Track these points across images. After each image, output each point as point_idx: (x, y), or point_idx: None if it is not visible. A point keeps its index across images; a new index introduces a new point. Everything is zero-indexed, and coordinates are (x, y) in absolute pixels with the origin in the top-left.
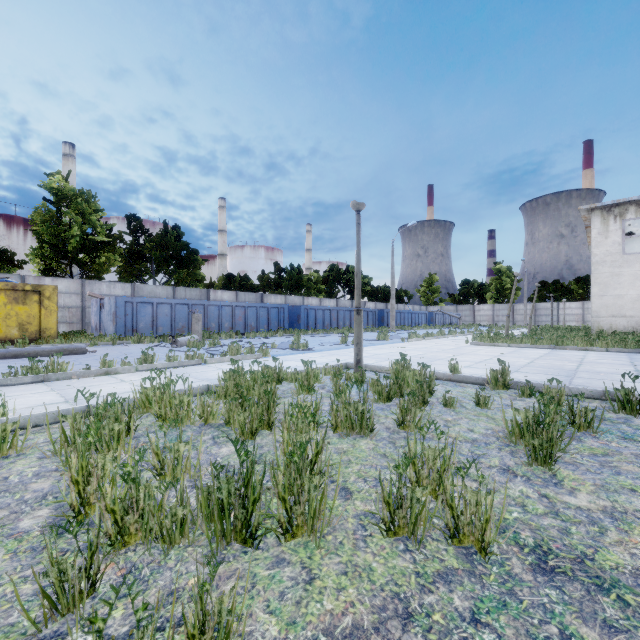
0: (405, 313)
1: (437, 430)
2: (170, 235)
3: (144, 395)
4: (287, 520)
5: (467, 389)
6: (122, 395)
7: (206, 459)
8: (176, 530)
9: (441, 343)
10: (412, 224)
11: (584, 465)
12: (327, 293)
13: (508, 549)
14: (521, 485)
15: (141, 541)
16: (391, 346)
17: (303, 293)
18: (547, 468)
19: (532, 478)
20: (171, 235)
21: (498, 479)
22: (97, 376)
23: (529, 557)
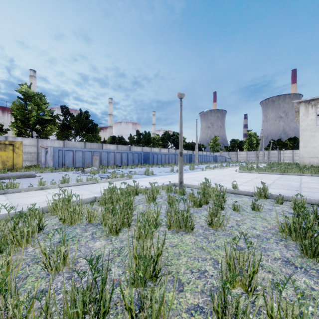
0: (203, 156)
1: (233, 228)
2: (83, 116)
3: (54, 204)
4: None
5: (243, 198)
6: (45, 202)
7: (84, 252)
8: None
9: (222, 171)
10: (206, 110)
11: None
12: (163, 146)
13: None
14: (303, 276)
15: None
16: (197, 173)
17: (151, 146)
18: (315, 260)
19: (308, 269)
20: (83, 116)
21: (285, 270)
22: (36, 190)
23: None
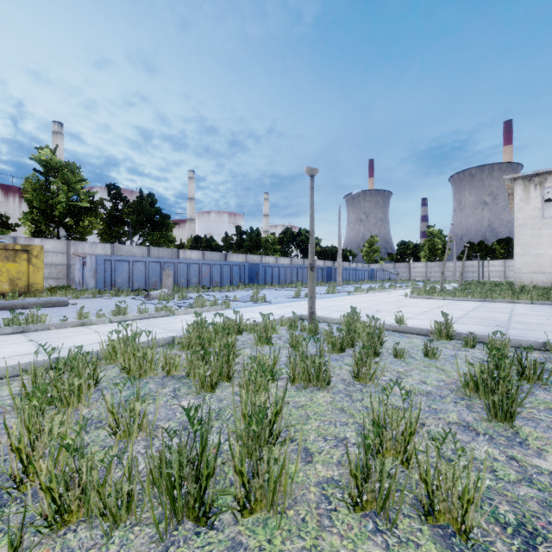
0: (350, 270)
1: (391, 382)
2: (145, 202)
3: (111, 347)
4: (244, 495)
5: (413, 340)
6: (93, 346)
7: (165, 414)
8: (122, 507)
9: (383, 296)
10: (356, 192)
11: (543, 421)
12: (282, 252)
13: (489, 529)
14: (485, 445)
15: (84, 518)
16: (339, 299)
17: (261, 252)
18: (507, 424)
19: (495, 436)
20: (146, 202)
21: (460, 438)
22: (73, 327)
23: (515, 540)
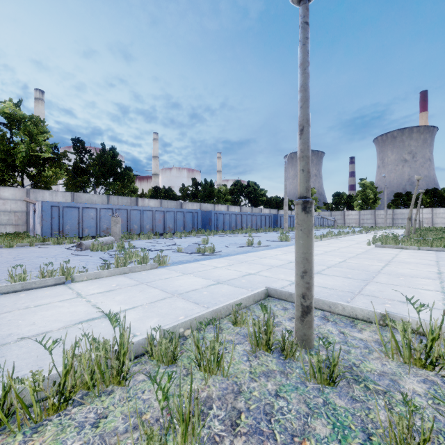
0: (294, 217)
1: None
2: (107, 154)
3: None
4: None
5: None
6: None
7: None
8: None
9: (342, 244)
10: None
11: None
12: (233, 202)
13: None
14: None
15: None
16: None
17: (214, 201)
18: None
19: None
20: (108, 154)
21: None
22: None
23: None
